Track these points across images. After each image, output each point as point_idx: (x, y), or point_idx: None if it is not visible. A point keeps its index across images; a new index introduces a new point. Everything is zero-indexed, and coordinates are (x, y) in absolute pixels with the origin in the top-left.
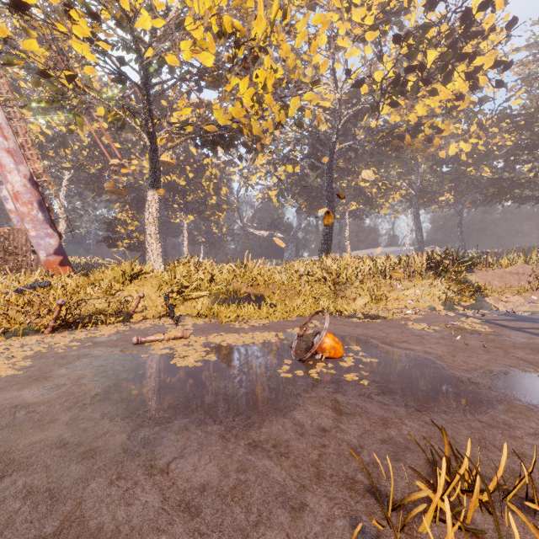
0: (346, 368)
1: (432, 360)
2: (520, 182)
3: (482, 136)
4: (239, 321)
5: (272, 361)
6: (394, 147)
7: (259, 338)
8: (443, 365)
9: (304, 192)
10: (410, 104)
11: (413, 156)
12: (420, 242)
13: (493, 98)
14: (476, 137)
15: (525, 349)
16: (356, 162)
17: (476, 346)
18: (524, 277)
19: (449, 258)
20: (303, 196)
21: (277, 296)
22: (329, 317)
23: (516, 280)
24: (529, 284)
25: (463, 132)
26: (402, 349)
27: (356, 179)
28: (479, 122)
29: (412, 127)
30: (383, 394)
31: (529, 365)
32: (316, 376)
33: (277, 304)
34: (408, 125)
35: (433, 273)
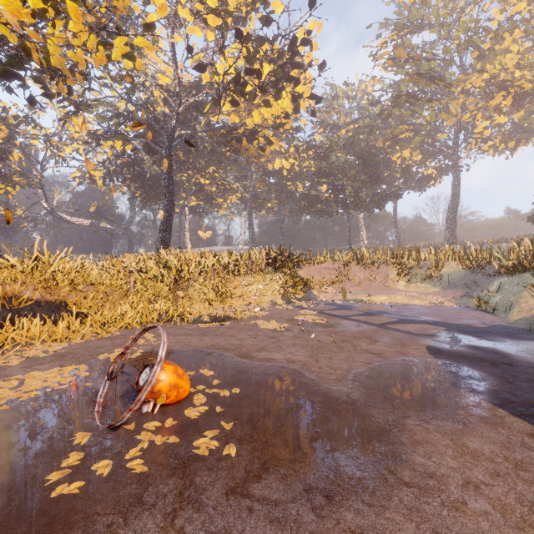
0: (197, 421)
1: (301, 373)
2: (321, 199)
3: (297, 158)
4: (4, 351)
5: (42, 448)
6: (233, 149)
7: (33, 387)
8: (314, 377)
9: (138, 178)
10: (248, 108)
11: (249, 161)
12: (253, 242)
13: (304, 130)
14: (293, 158)
15: (364, 339)
16: (197, 157)
17: (328, 342)
18: (333, 271)
19: (284, 254)
20: (137, 183)
21: (90, 301)
22: (168, 325)
23: (329, 274)
24: (337, 277)
25: (285, 152)
26: (264, 362)
27: (197, 175)
28: (296, 146)
29: (249, 133)
30: (266, 473)
31: (380, 359)
32: (139, 467)
33: (88, 314)
34: (245, 129)
35: (271, 268)
